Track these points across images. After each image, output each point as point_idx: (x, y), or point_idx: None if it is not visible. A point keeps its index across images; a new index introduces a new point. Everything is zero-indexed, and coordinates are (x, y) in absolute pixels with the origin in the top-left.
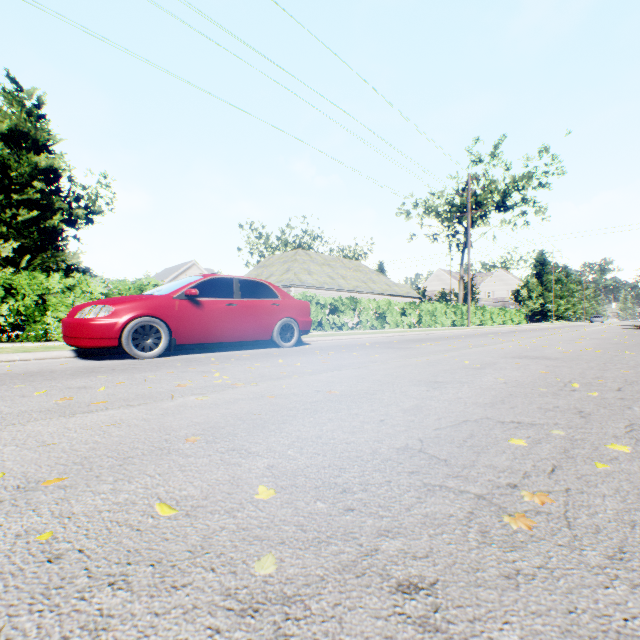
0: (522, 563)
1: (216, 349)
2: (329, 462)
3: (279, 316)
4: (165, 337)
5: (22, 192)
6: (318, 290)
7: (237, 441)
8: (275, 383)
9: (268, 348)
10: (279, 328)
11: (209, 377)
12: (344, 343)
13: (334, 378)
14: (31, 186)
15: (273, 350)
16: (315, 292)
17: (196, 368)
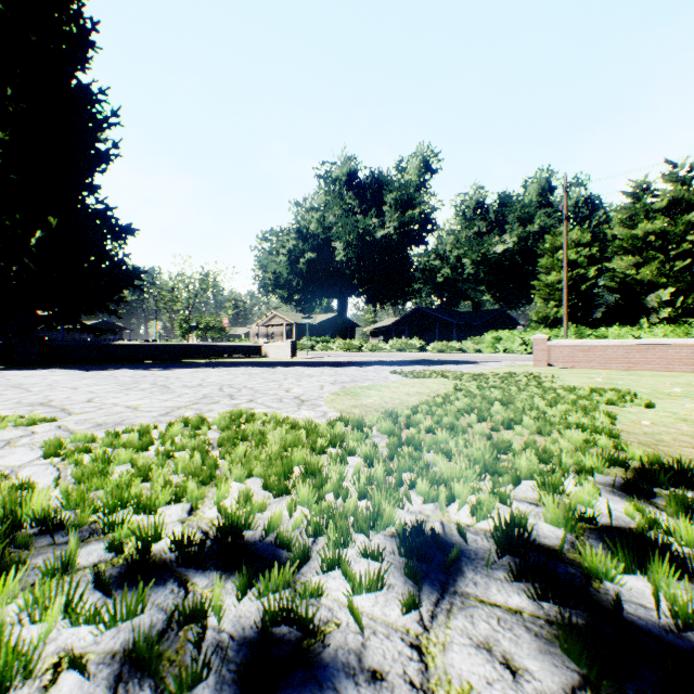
0: None
1: None
2: None
3: None
4: None
5: (675, 247)
6: None
7: None
8: None
9: None
10: None
11: None
12: None
13: None
14: (682, 240)
15: None
16: None
17: None
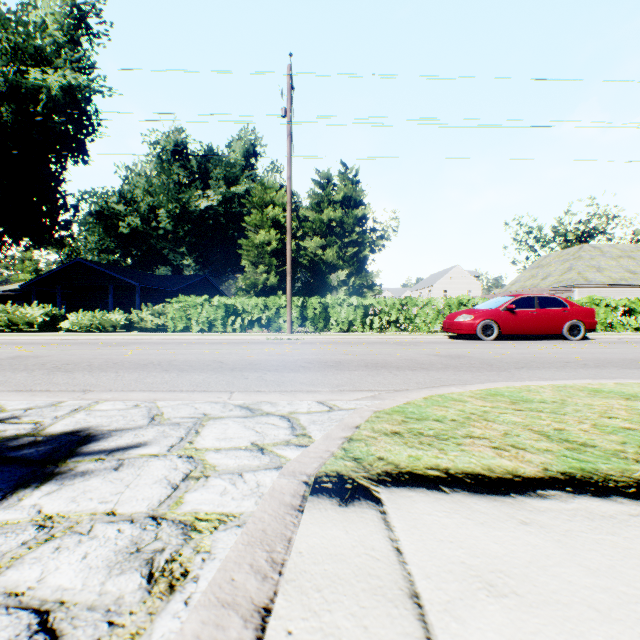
0: (633, 363)
1: (518, 339)
2: (594, 357)
3: (567, 319)
4: (495, 330)
5: (347, 236)
6: (610, 288)
7: (564, 354)
8: (571, 349)
9: (557, 340)
10: (567, 327)
11: (535, 346)
12: (631, 340)
13: (606, 350)
14: (352, 231)
15: (562, 341)
16: (605, 290)
17: (522, 344)
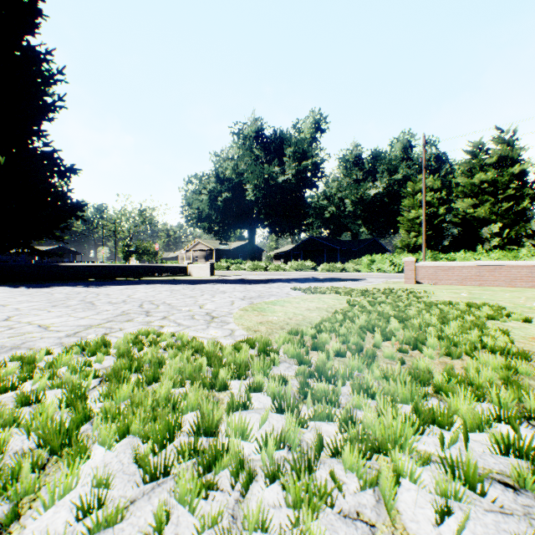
0: None
1: None
2: None
3: None
4: None
5: (502, 192)
6: None
7: None
8: None
9: None
10: None
11: None
12: None
13: None
14: (507, 187)
15: None
16: None
17: None
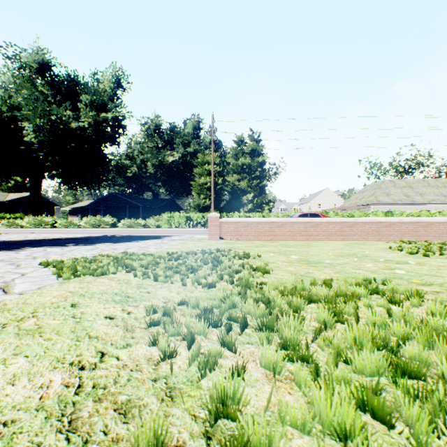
0: None
1: None
2: None
3: None
4: None
5: (254, 173)
6: (392, 205)
7: None
8: None
9: None
10: None
11: None
12: None
13: None
14: (256, 170)
15: None
16: (389, 206)
17: None
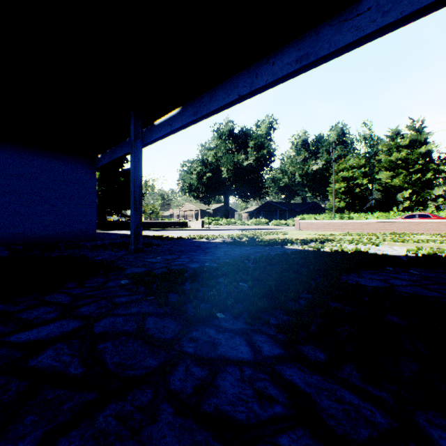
0: None
1: None
2: None
3: None
4: None
5: (413, 166)
6: None
7: None
8: None
9: None
10: None
11: None
12: None
13: None
14: (417, 163)
15: None
16: None
17: None
